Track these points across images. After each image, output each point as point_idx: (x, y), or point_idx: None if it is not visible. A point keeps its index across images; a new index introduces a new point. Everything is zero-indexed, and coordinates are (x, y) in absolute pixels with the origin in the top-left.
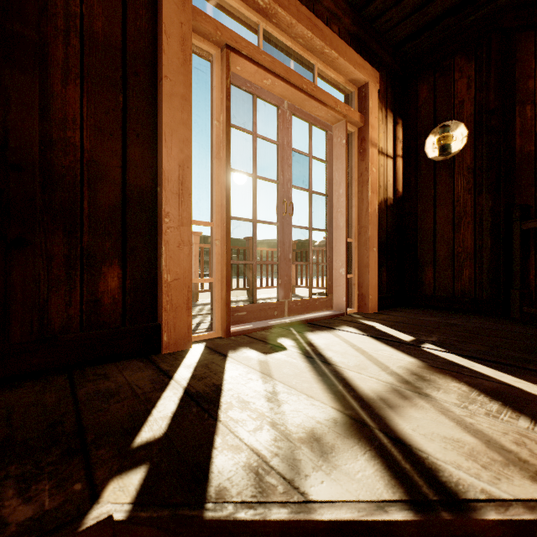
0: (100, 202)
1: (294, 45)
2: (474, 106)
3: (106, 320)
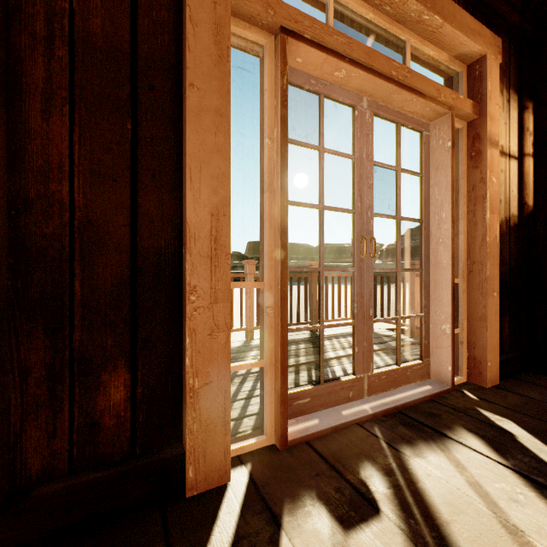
0: (98, 280)
1: (378, 17)
2: None
3: (107, 451)
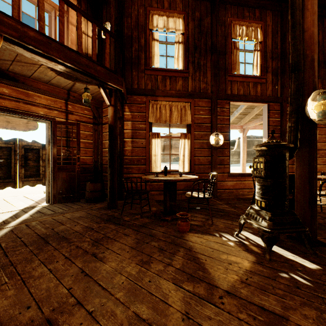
0: None
1: None
2: (115, 17)
3: None
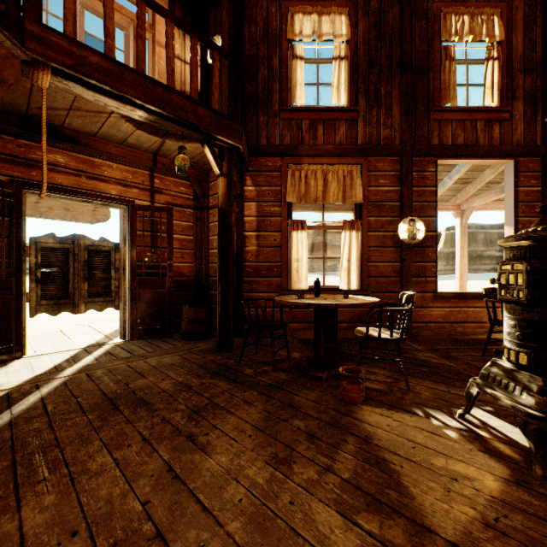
0: None
1: None
2: (228, 26)
3: None
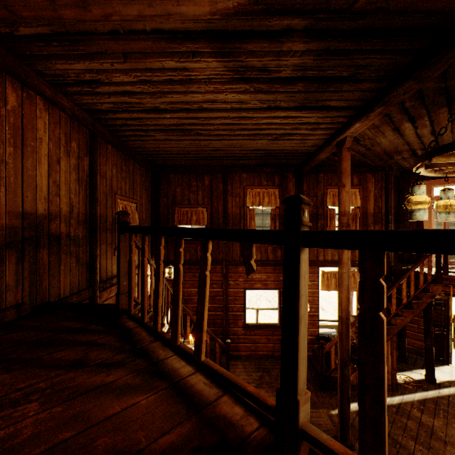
0: None
1: None
2: None
3: (413, 258)
